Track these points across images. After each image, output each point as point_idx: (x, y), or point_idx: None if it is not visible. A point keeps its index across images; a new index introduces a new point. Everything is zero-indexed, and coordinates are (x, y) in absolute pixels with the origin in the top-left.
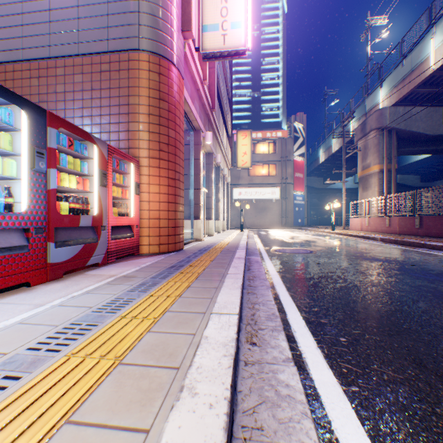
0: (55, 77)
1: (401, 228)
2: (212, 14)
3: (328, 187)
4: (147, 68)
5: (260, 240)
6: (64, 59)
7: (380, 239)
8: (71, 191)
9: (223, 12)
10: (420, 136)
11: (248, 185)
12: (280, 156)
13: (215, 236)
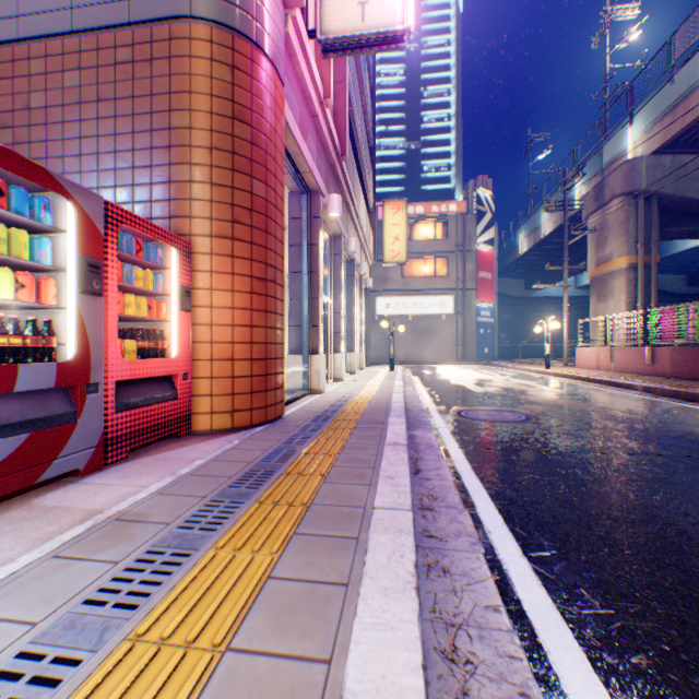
0: (27, 79)
1: (675, 366)
2: None
3: (532, 294)
4: (208, 54)
5: (426, 389)
6: (46, 41)
7: (643, 387)
8: (9, 305)
9: None
10: None
11: (401, 291)
12: (454, 244)
13: (346, 381)
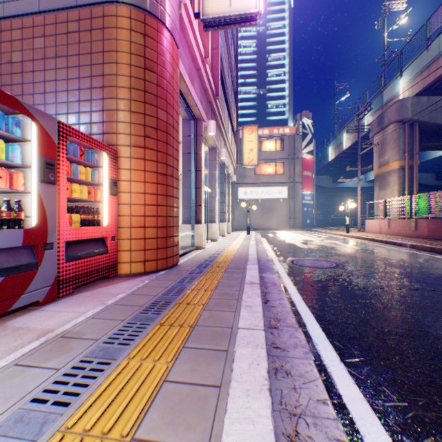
0: (10, 43)
1: (431, 231)
2: None
3: (337, 186)
4: (128, 26)
5: (270, 246)
6: (22, 18)
7: (410, 245)
8: None
9: None
10: None
11: (254, 184)
12: (288, 154)
13: (219, 241)
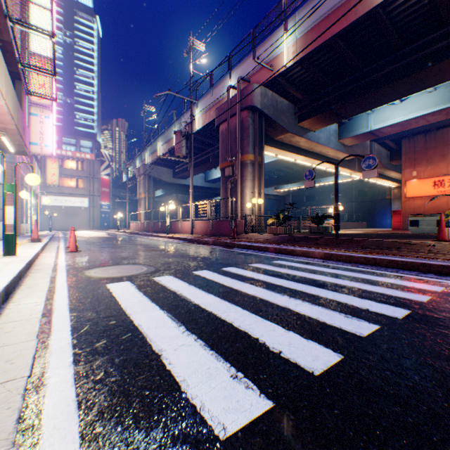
0: None
1: (144, 227)
2: (36, 138)
3: (135, 198)
4: (8, 168)
5: (64, 235)
6: None
7: (129, 232)
8: None
9: (42, 139)
10: (164, 181)
11: (59, 193)
12: (90, 174)
13: None
